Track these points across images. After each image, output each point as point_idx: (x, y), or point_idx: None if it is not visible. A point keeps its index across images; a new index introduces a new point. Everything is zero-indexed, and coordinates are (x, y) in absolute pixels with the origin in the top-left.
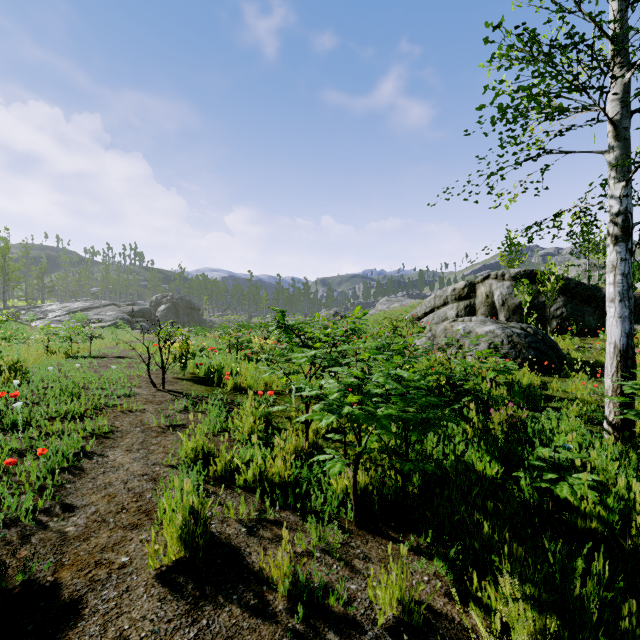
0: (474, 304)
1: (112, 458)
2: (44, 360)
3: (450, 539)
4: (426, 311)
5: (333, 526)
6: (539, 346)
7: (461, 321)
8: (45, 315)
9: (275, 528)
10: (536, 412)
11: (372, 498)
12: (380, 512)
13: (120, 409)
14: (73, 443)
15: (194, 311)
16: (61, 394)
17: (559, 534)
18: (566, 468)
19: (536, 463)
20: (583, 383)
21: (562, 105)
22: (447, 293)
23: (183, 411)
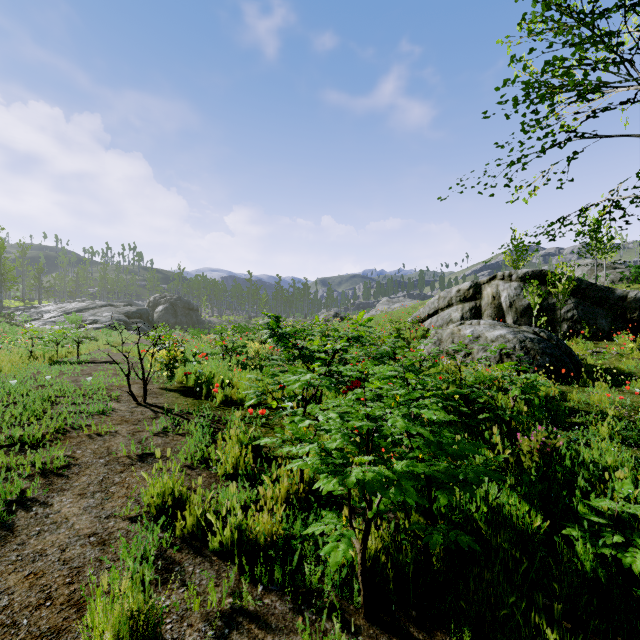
0: (480, 306)
1: (56, 508)
2: (22, 367)
3: (494, 639)
4: (429, 313)
5: (334, 638)
6: (554, 352)
7: (469, 324)
8: (40, 316)
9: (254, 627)
10: (561, 430)
11: (385, 573)
12: (396, 591)
13: (87, 432)
14: (13, 485)
15: (192, 312)
16: (23, 413)
17: (635, 624)
18: (626, 521)
19: (594, 519)
20: (607, 395)
21: (600, 79)
22: (451, 294)
23: (161, 433)
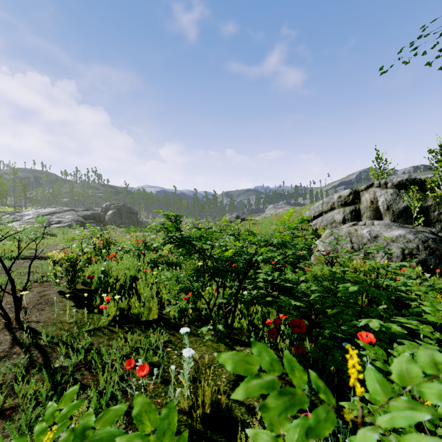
0: (359, 209)
1: None
2: None
3: None
4: (315, 215)
5: None
6: None
7: (362, 225)
8: (21, 218)
9: None
10: None
11: None
12: None
13: None
14: None
15: (133, 215)
16: None
17: None
18: None
19: None
20: None
21: None
22: (333, 200)
23: None
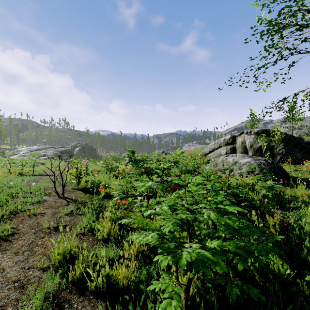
0: (235, 147)
1: None
2: (2, 178)
3: None
4: (210, 150)
5: None
6: (275, 170)
7: (231, 156)
8: (18, 152)
9: None
10: (284, 211)
11: (199, 309)
12: None
13: (28, 213)
14: None
15: (93, 150)
16: None
17: None
18: None
19: None
20: (306, 192)
21: None
22: (221, 141)
23: (69, 214)
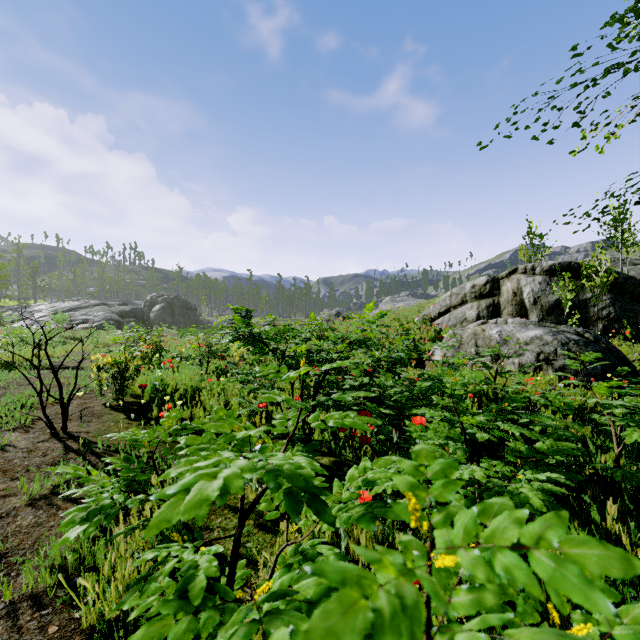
0: (498, 303)
1: None
2: None
3: None
4: (440, 311)
5: None
6: (606, 357)
7: (493, 323)
8: (30, 315)
9: None
10: None
11: None
12: None
13: None
14: None
15: (190, 311)
16: None
17: None
18: None
19: None
20: None
21: None
22: (465, 290)
23: (43, 499)
